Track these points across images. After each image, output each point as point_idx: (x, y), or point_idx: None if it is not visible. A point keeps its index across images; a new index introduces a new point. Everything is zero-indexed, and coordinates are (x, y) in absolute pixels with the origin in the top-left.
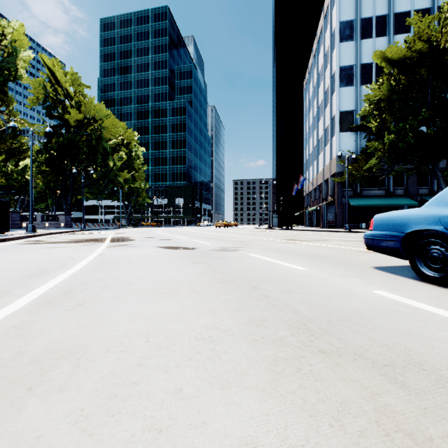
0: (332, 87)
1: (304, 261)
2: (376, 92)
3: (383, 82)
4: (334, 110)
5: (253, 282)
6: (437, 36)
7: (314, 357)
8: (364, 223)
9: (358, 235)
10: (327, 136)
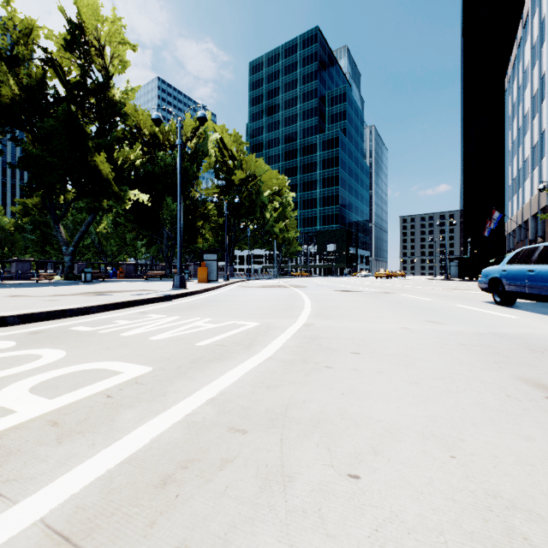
0: (542, 92)
1: (439, 298)
2: None
3: None
4: (545, 122)
5: (396, 301)
6: None
7: (406, 309)
8: None
9: None
10: (535, 157)
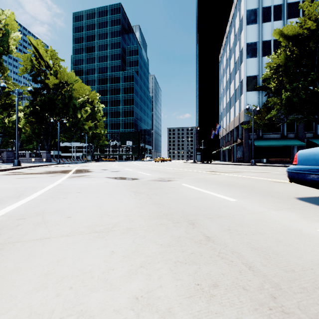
0: (241, 59)
1: (231, 191)
2: (275, 60)
3: (281, 52)
4: (243, 75)
5: (190, 216)
6: None
7: None
8: (265, 159)
9: (262, 168)
10: (237, 95)
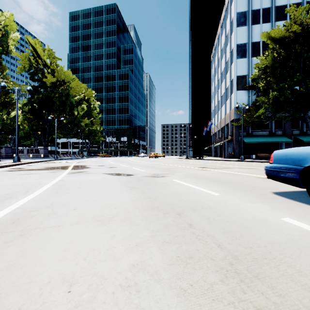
0: (231, 59)
1: (217, 186)
2: (263, 61)
3: (269, 54)
4: (233, 75)
5: (177, 208)
6: (307, 21)
7: None
8: (254, 155)
9: (251, 164)
10: (227, 93)
